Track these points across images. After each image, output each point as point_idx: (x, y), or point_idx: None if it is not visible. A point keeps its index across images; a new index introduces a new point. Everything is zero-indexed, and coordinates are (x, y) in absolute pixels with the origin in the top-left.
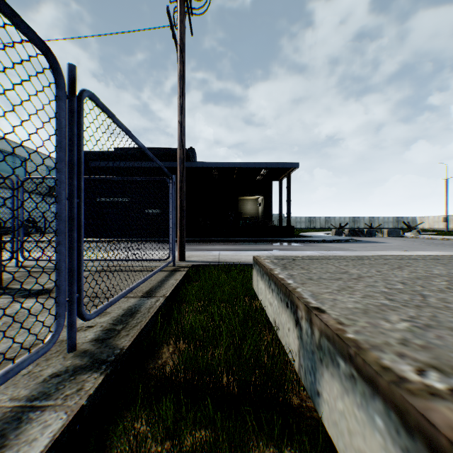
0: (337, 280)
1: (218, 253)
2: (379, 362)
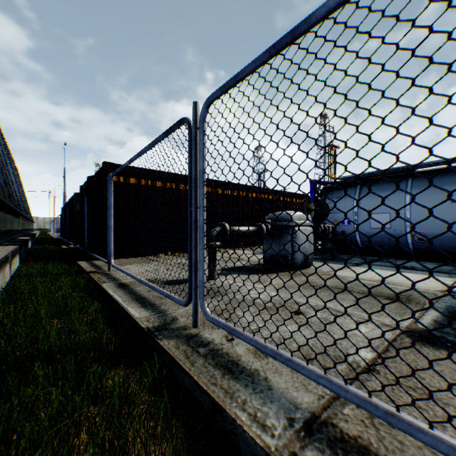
0: None
1: None
2: None
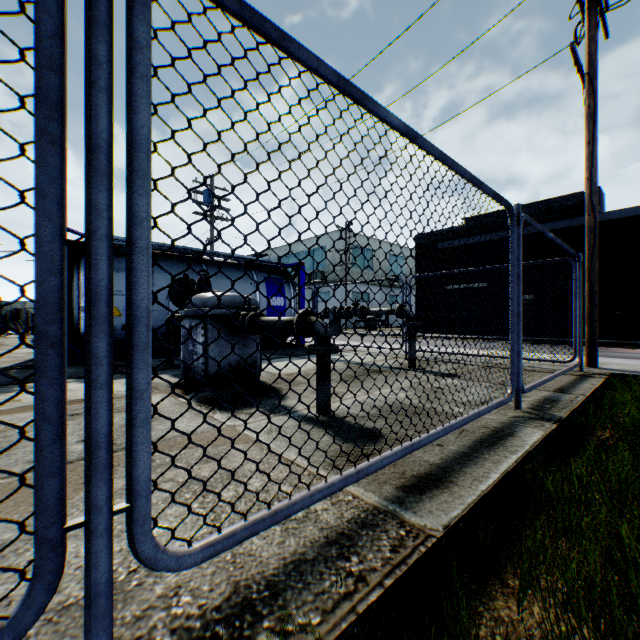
0: None
1: None
2: None
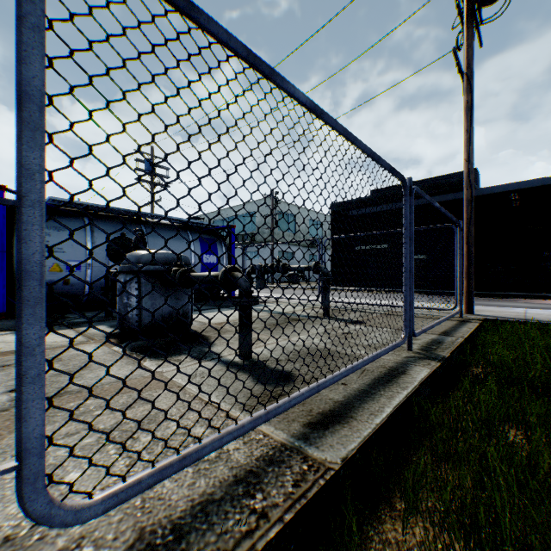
0: None
1: (522, 310)
2: None
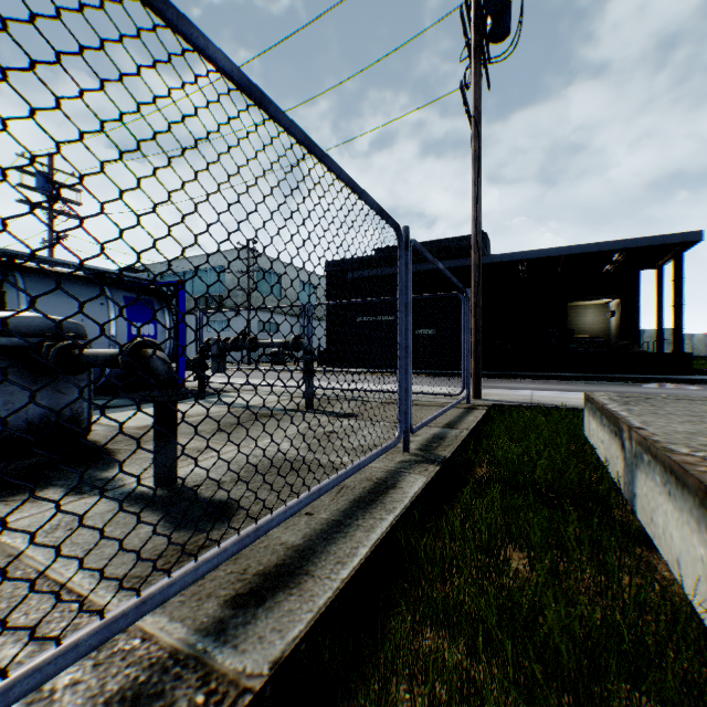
0: (691, 417)
1: (529, 392)
2: (663, 446)
